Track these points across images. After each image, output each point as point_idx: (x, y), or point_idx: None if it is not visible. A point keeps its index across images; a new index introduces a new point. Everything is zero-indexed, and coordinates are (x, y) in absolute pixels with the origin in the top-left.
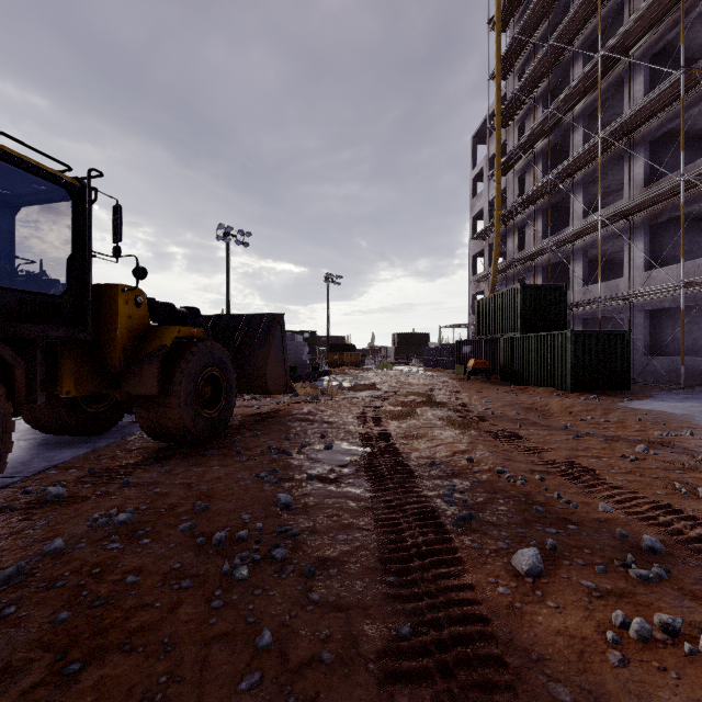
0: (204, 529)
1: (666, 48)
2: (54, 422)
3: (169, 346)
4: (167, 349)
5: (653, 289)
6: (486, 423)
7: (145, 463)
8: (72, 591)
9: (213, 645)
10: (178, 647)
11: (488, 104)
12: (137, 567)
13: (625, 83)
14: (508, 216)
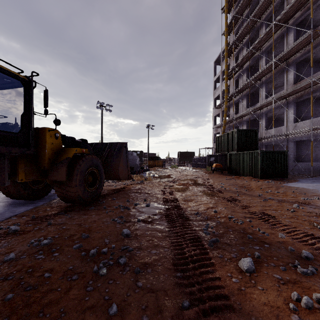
0: (86, 247)
1: (303, 20)
2: (16, 194)
3: (71, 157)
4: (70, 159)
5: (298, 131)
6: (222, 194)
7: (59, 213)
8: (16, 282)
9: (86, 312)
10: (67, 314)
11: (221, 47)
12: (50, 268)
13: (285, 37)
14: (231, 98)
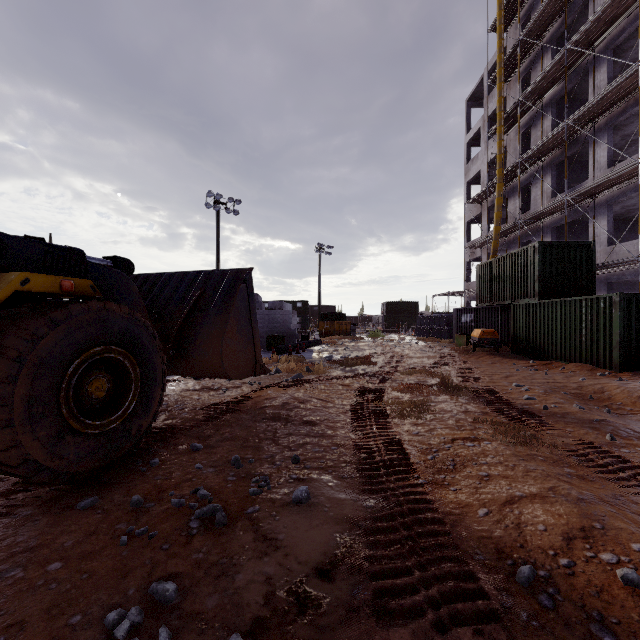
0: None
1: None
2: None
3: None
4: None
5: None
6: (549, 429)
7: None
8: None
9: None
10: None
11: (487, 59)
12: None
13: None
14: (510, 175)
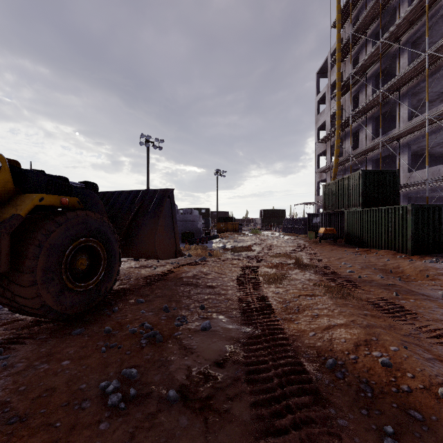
0: None
1: None
2: None
3: (24, 215)
4: (20, 218)
5: None
6: (360, 290)
7: None
8: None
9: None
10: None
11: (330, 46)
12: None
13: None
14: (345, 124)
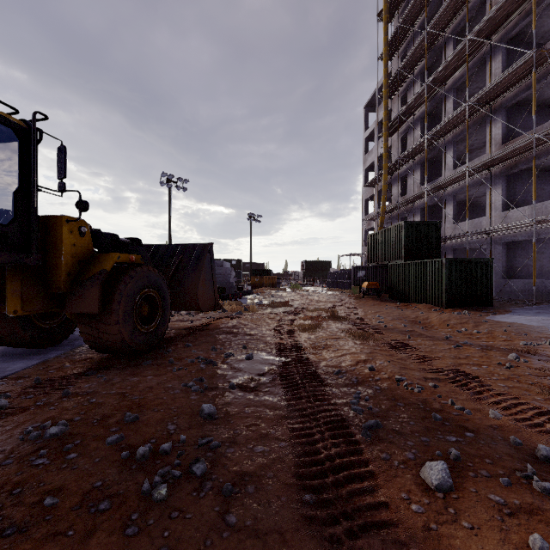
0: (131, 441)
1: (519, 34)
2: (9, 337)
3: (109, 270)
4: (107, 273)
5: (510, 225)
6: (381, 335)
7: (87, 373)
8: None
9: None
10: None
11: (378, 79)
12: (58, 486)
13: (487, 62)
14: (393, 168)
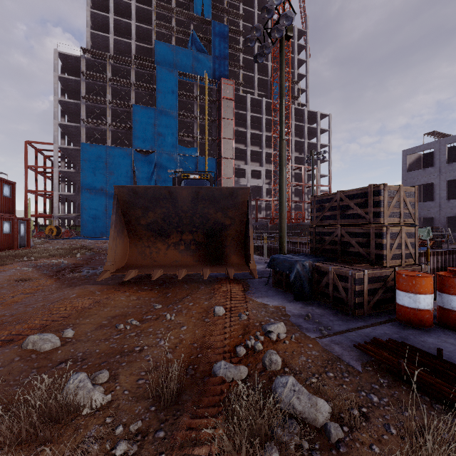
0: None
1: None
2: None
3: None
4: None
5: None
6: None
7: None
8: None
9: None
10: None
11: None
12: None
13: None
14: None
